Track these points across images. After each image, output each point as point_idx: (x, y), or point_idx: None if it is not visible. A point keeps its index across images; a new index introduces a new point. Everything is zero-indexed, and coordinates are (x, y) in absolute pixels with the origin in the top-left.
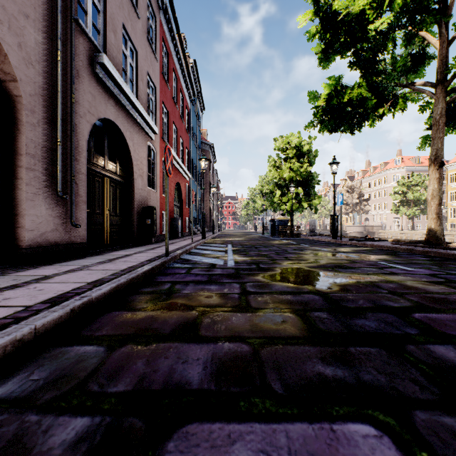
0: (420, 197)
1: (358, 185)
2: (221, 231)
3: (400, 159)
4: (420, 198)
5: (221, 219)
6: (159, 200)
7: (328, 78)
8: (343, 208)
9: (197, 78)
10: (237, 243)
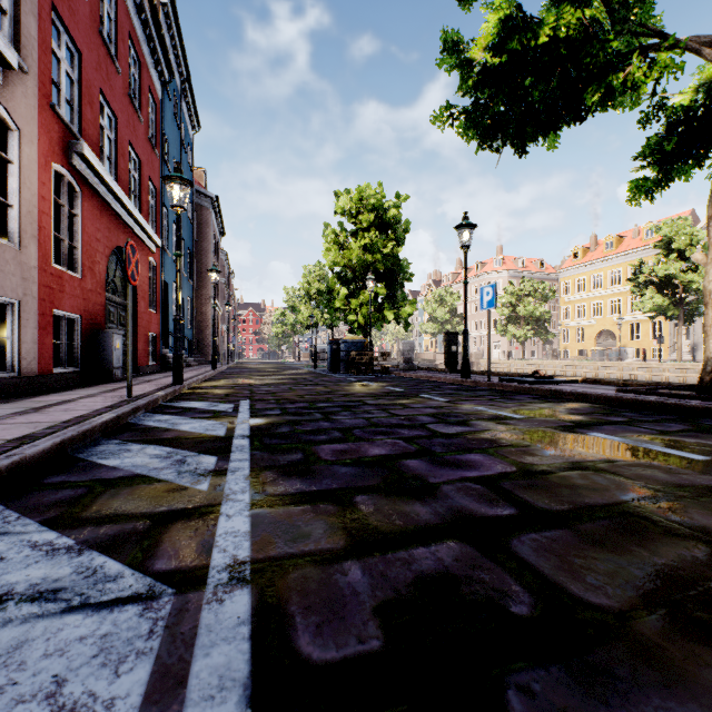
0: (533, 312)
1: (450, 293)
2: (234, 361)
3: (502, 259)
4: (534, 313)
5: (234, 339)
6: (35, 276)
7: (488, 4)
8: (430, 326)
9: (180, 46)
10: (267, 394)
